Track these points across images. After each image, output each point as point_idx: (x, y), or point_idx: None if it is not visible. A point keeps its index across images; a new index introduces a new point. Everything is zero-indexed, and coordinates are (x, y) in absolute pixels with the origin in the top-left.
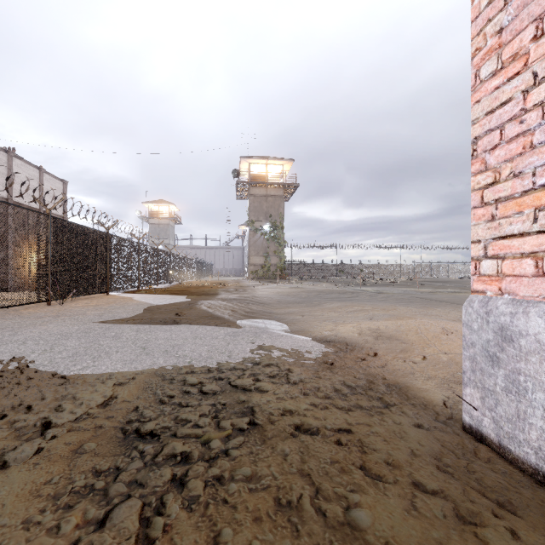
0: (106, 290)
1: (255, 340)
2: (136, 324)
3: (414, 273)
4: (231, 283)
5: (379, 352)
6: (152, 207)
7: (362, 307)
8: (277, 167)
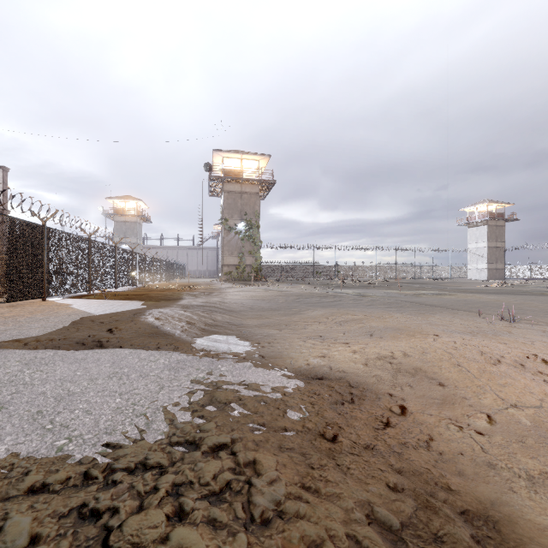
0: (42, 295)
1: (206, 378)
2: (38, 348)
3: (389, 275)
4: (201, 286)
5: (408, 407)
6: (118, 203)
7: (352, 316)
8: (252, 162)
